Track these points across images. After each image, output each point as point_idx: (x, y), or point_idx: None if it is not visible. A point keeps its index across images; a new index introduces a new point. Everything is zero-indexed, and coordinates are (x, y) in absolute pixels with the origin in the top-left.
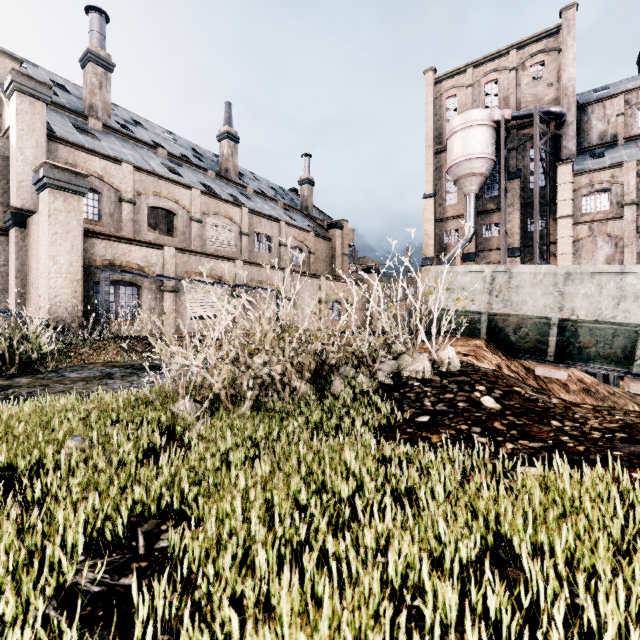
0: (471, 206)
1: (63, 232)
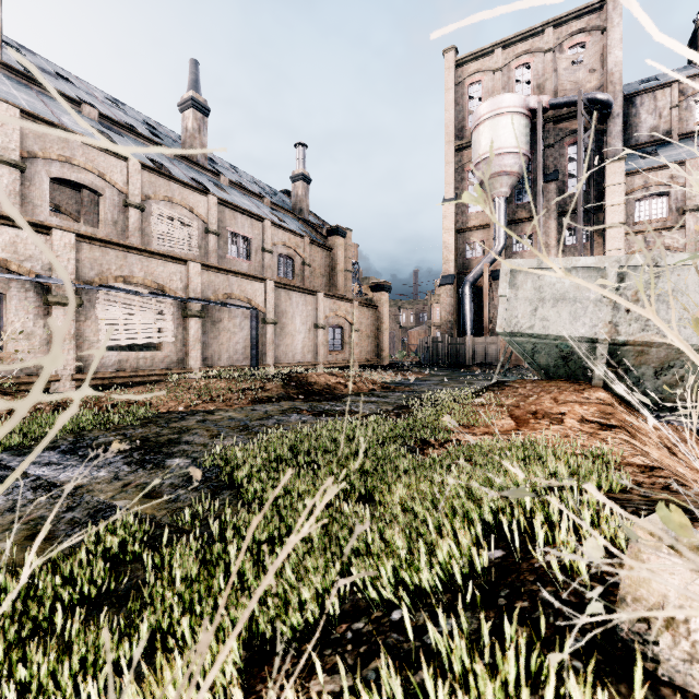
0: (501, 212)
1: None
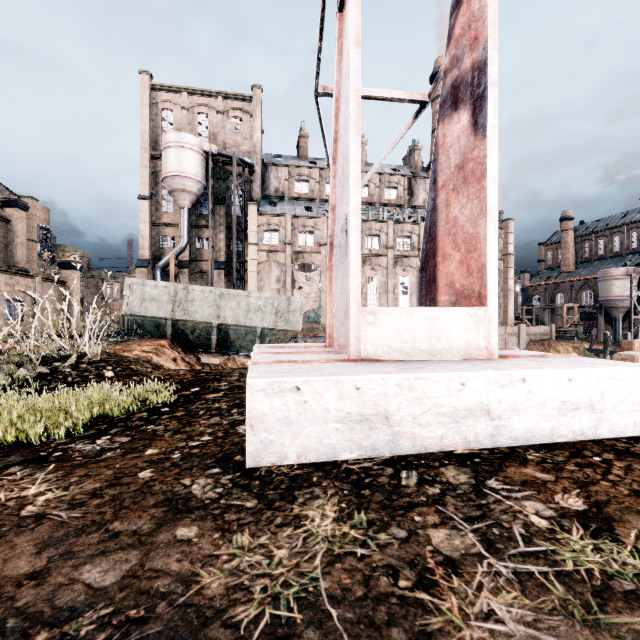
0: (185, 219)
1: None
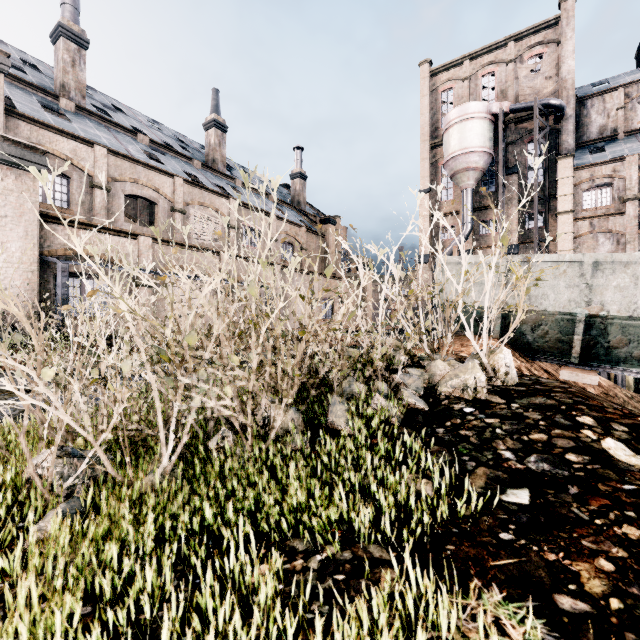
0: (468, 202)
1: (15, 215)
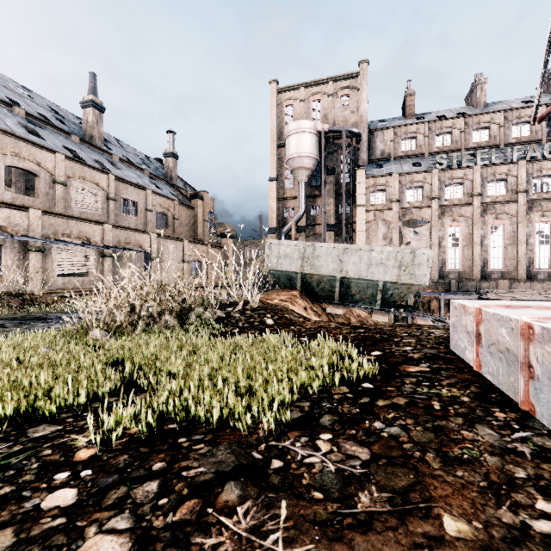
0: (302, 191)
1: None
